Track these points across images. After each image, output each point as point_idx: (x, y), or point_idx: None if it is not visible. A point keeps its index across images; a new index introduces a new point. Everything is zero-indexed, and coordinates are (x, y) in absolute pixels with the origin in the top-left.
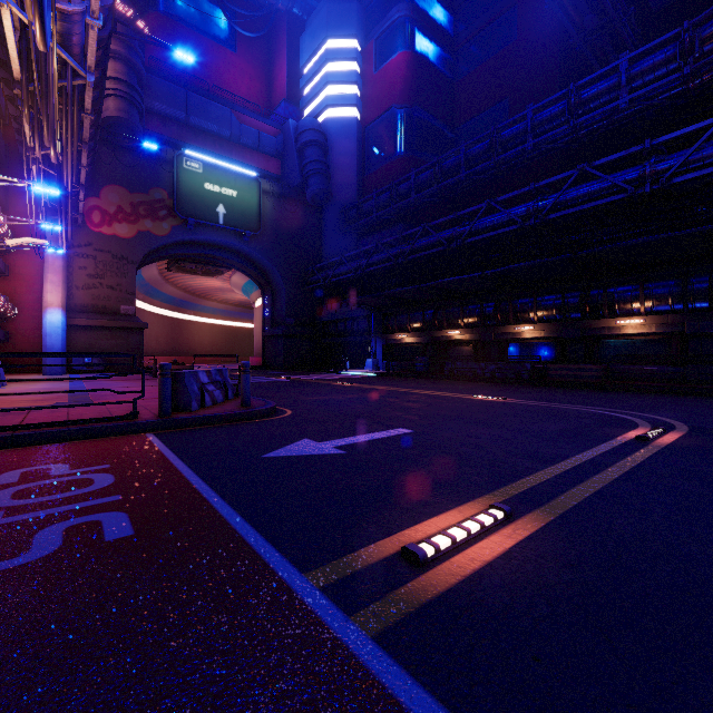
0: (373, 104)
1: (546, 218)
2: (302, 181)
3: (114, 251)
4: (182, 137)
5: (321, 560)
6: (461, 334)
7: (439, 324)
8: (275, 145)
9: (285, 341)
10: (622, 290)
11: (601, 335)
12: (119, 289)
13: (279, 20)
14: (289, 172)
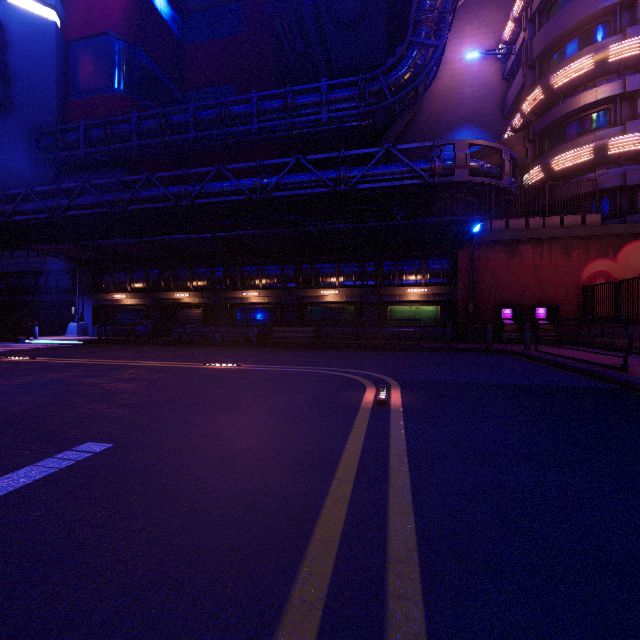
0: (81, 18)
1: (270, 195)
2: None
3: None
4: None
5: None
6: (191, 297)
7: (166, 286)
8: None
9: None
10: (324, 266)
11: (310, 303)
12: None
13: None
14: None
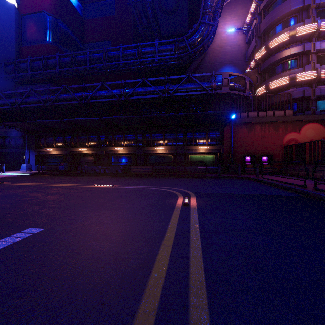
0: (29, 3)
1: (129, 98)
2: None
3: None
4: None
5: None
6: (87, 150)
7: (74, 144)
8: None
9: None
10: (157, 135)
11: (150, 153)
12: None
13: None
14: None
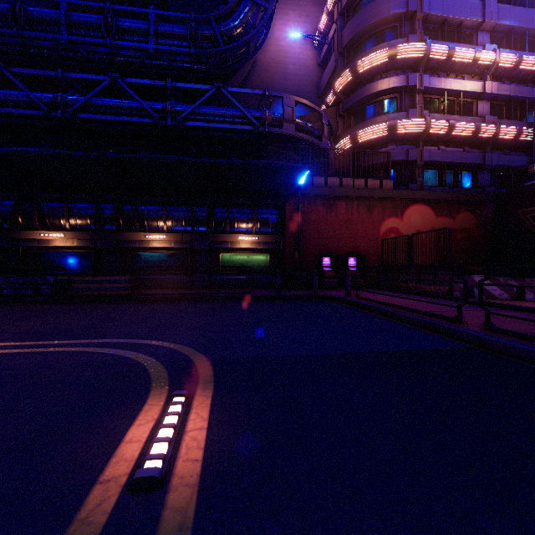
0: None
1: (77, 116)
2: None
3: None
4: None
5: None
6: None
7: None
8: None
9: None
10: (150, 208)
11: (133, 248)
12: None
13: None
14: None
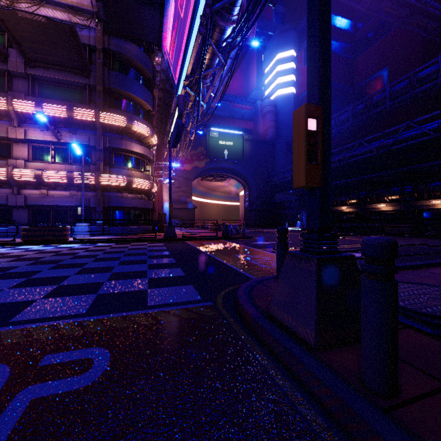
0: (303, 84)
1: (389, 149)
2: (264, 131)
3: (184, 176)
4: (209, 121)
5: (261, 249)
6: (347, 209)
7: (336, 203)
8: (250, 115)
9: (255, 213)
10: (435, 185)
11: (423, 209)
12: (186, 192)
13: (252, 47)
14: (257, 127)
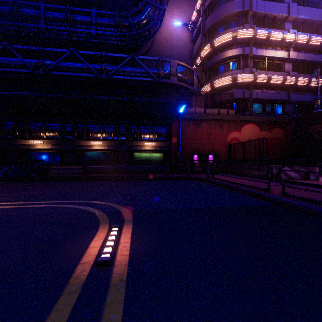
0: None
1: (50, 73)
2: None
3: None
4: None
5: None
6: None
7: None
8: None
9: None
10: (93, 126)
11: (83, 149)
12: None
13: None
14: None
